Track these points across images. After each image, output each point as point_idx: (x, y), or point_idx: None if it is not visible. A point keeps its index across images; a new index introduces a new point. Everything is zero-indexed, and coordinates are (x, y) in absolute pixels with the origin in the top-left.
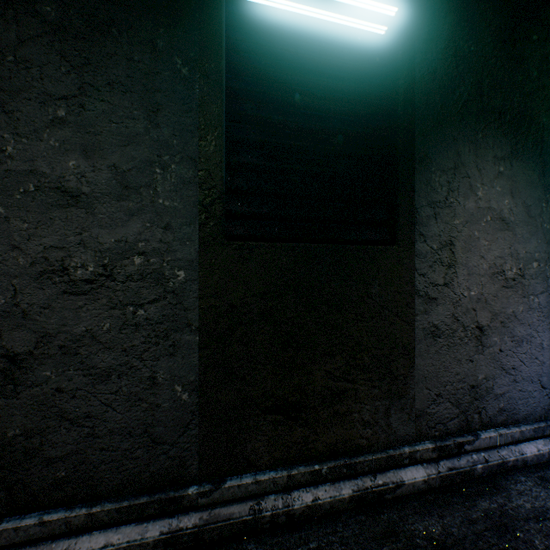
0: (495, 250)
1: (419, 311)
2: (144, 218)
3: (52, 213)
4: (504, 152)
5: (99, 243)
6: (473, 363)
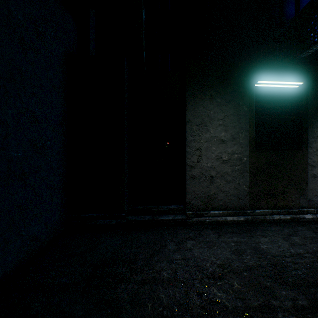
0: None
1: (309, 169)
2: (237, 145)
3: (219, 145)
4: None
5: (228, 151)
6: None
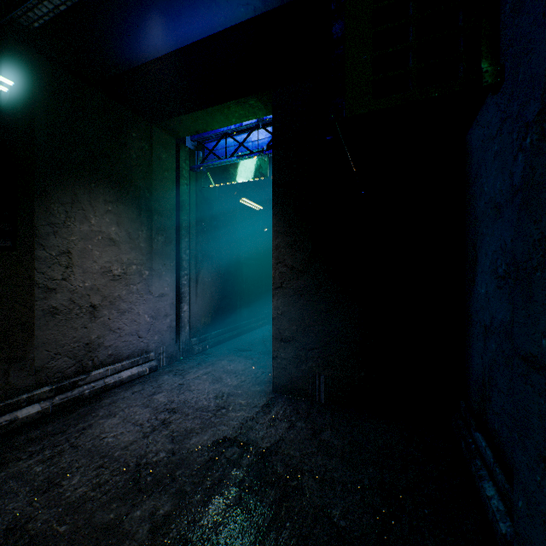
0: (106, 258)
1: (40, 298)
2: None
3: None
4: (113, 198)
5: None
6: (88, 329)
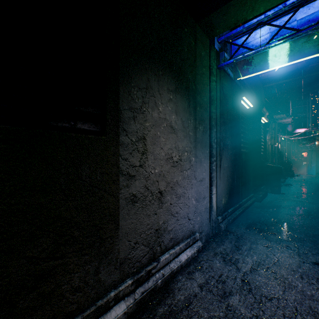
0: (168, 144)
1: (123, 186)
2: None
3: None
4: (173, 87)
5: None
6: (157, 215)
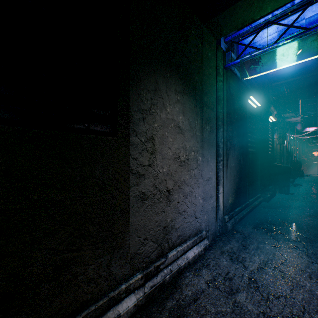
0: (176, 144)
1: (133, 184)
2: None
3: None
4: (180, 89)
5: None
6: (165, 212)
